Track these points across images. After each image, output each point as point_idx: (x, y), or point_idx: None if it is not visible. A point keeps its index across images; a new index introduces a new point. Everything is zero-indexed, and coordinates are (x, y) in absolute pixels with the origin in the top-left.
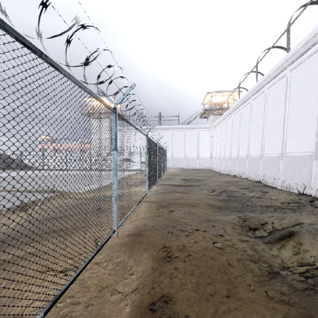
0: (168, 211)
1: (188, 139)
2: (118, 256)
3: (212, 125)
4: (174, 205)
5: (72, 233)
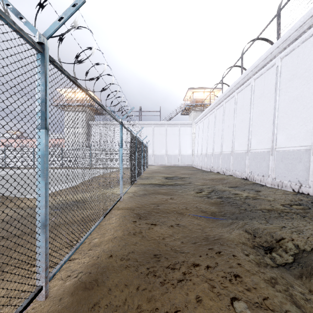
0: (148, 224)
1: (169, 136)
2: None
3: (193, 122)
4: (156, 215)
5: None
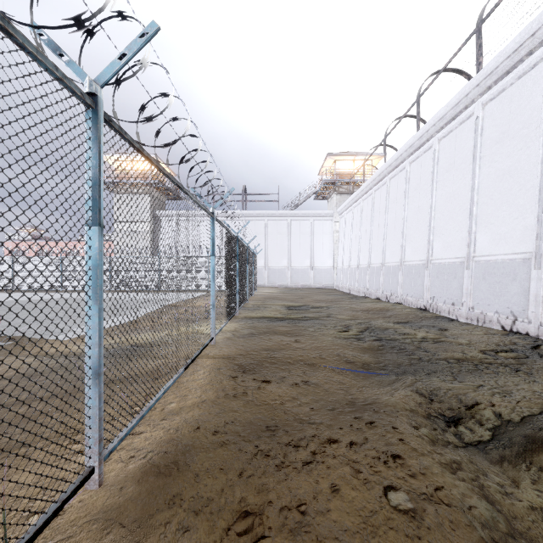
0: (258, 381)
1: (294, 236)
2: None
3: (336, 212)
4: (270, 366)
5: None
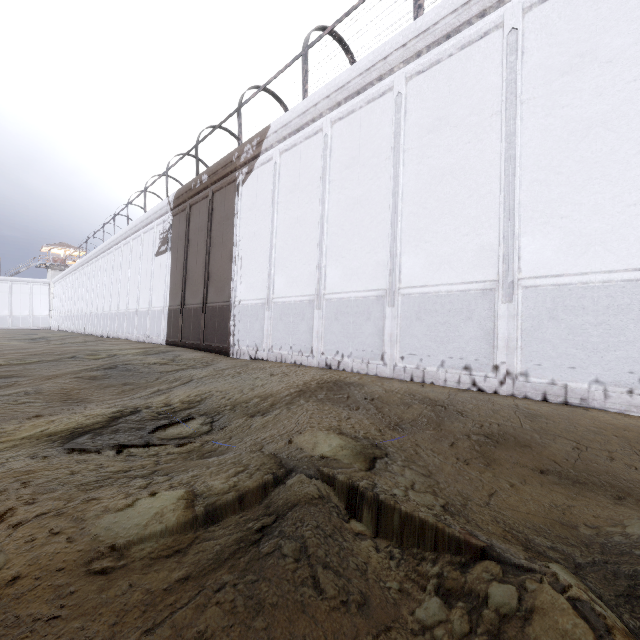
0: None
1: (16, 294)
2: None
3: (52, 281)
4: None
5: None
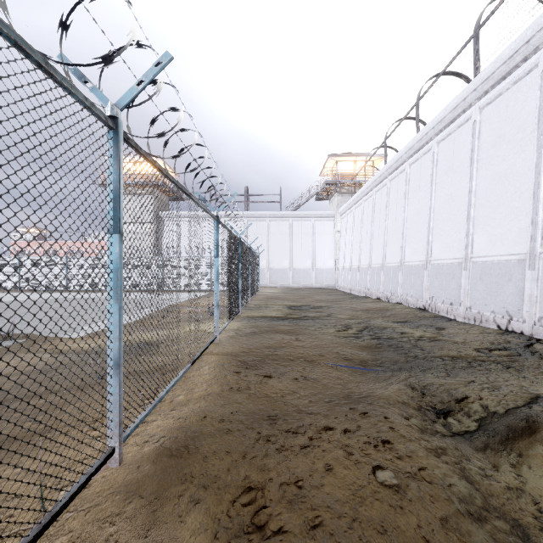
0: (260, 377)
1: (296, 236)
2: (108, 539)
3: (337, 213)
4: (272, 363)
5: (0, 456)
